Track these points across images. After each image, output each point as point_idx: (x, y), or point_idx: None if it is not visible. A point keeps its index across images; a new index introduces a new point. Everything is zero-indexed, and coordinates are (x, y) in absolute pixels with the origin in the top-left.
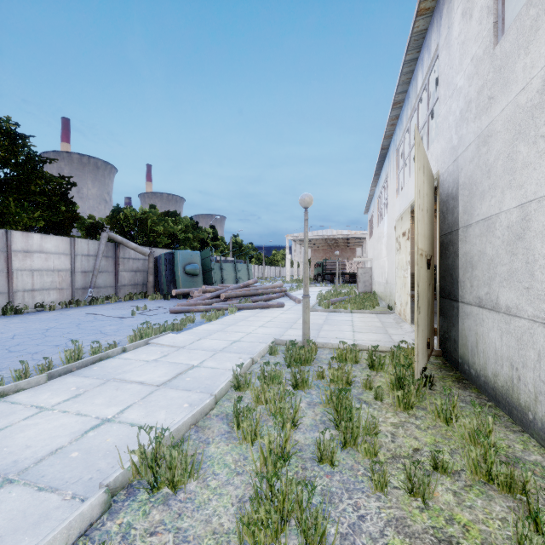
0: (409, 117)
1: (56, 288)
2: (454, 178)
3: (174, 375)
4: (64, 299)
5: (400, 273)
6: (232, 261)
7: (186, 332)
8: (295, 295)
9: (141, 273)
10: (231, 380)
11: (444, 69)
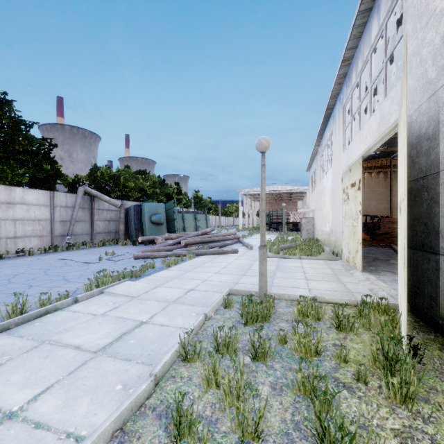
0: (359, 72)
1: (37, 235)
2: (430, 115)
3: (117, 337)
4: (44, 245)
5: (348, 222)
6: (192, 212)
7: (144, 279)
8: (247, 241)
9: (114, 222)
10: (178, 347)
11: (412, 1)
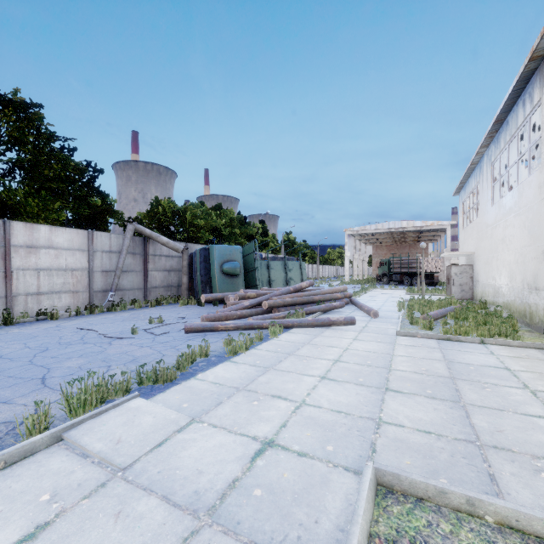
0: None
1: (69, 290)
2: None
3: None
4: (79, 304)
5: None
6: (281, 258)
7: (177, 388)
8: (363, 301)
9: (176, 273)
10: None
11: None
